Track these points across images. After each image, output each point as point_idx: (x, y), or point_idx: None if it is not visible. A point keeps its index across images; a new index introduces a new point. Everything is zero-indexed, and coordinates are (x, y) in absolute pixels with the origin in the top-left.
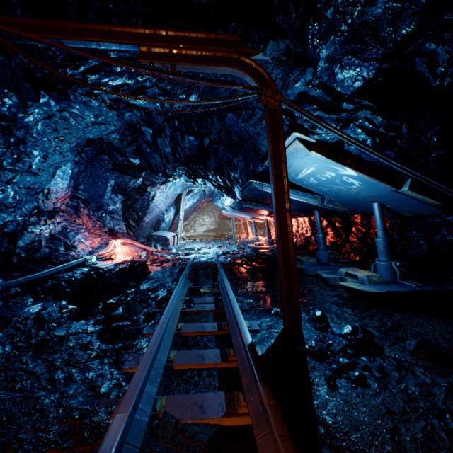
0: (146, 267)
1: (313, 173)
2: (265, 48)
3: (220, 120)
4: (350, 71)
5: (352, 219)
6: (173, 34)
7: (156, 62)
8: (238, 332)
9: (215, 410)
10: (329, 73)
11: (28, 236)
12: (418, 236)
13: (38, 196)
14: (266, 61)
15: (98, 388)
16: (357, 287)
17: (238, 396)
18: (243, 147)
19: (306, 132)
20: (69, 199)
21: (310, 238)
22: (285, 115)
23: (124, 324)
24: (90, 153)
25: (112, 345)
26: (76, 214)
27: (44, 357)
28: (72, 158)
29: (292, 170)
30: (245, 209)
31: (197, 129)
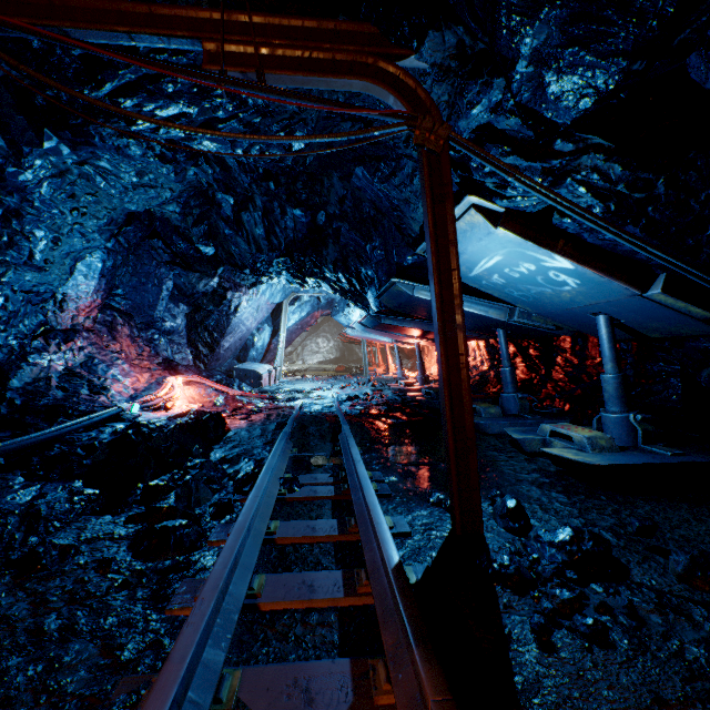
0: (223, 421)
1: (499, 265)
2: (421, 46)
3: (343, 180)
4: (574, 77)
5: (556, 343)
6: (262, 21)
7: (232, 70)
8: (374, 539)
9: (332, 700)
10: (534, 85)
11: (28, 371)
12: (667, 370)
13: (46, 305)
14: (422, 70)
15: (117, 650)
16: (574, 456)
17: (375, 670)
18: (381, 225)
19: (489, 194)
20: (97, 310)
21: (488, 373)
22: (453, 166)
23: (175, 524)
24: (133, 237)
25: (154, 562)
26: (111, 334)
27: (31, 585)
28: (102, 244)
29: (463, 261)
30: (385, 328)
31: (306, 197)
